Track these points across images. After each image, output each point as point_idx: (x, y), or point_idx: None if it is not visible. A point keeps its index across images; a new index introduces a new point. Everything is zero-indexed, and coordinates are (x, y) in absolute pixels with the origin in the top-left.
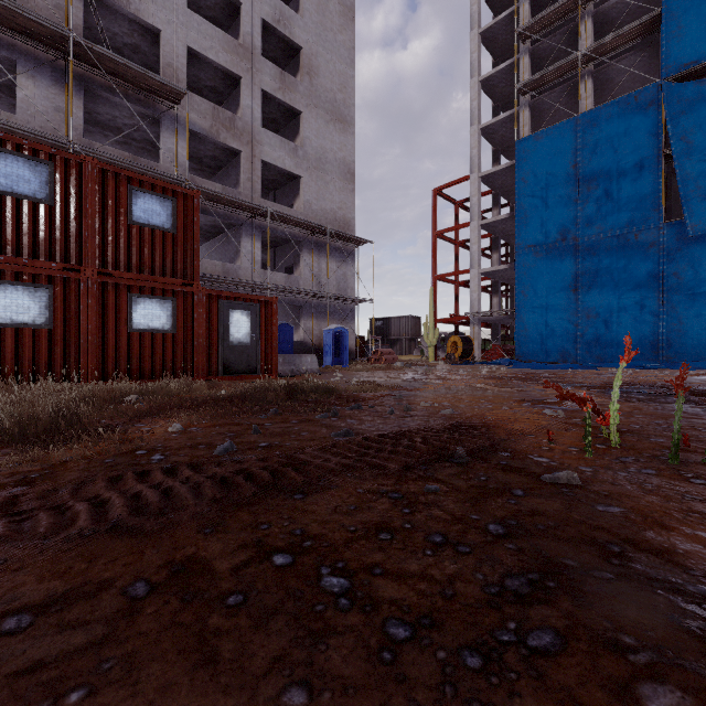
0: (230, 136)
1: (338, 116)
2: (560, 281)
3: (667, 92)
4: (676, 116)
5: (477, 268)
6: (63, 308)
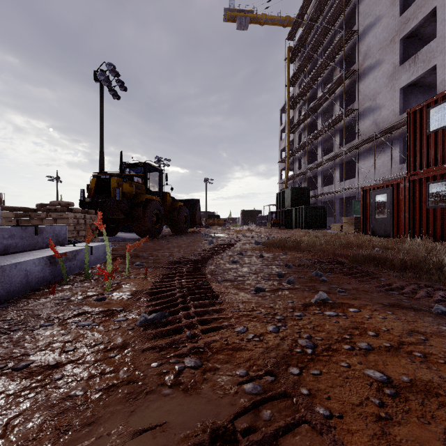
0: None
1: None
2: None
3: None
4: None
5: None
6: None
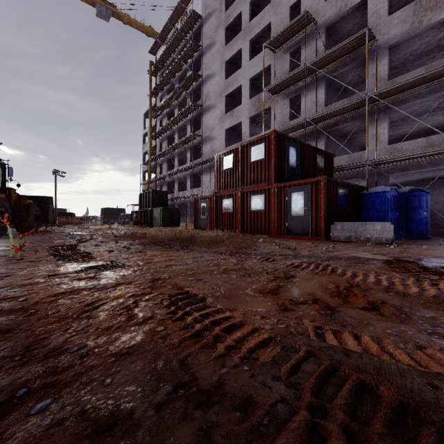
0: (435, 12)
1: None
2: None
3: None
4: None
5: None
6: (235, 204)
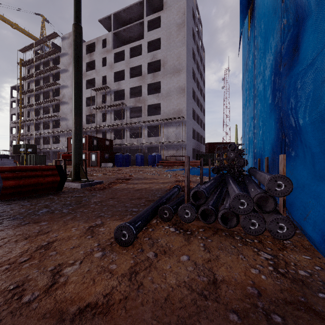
0: (139, 103)
1: (176, 71)
2: (243, 110)
3: None
4: None
5: None
6: None
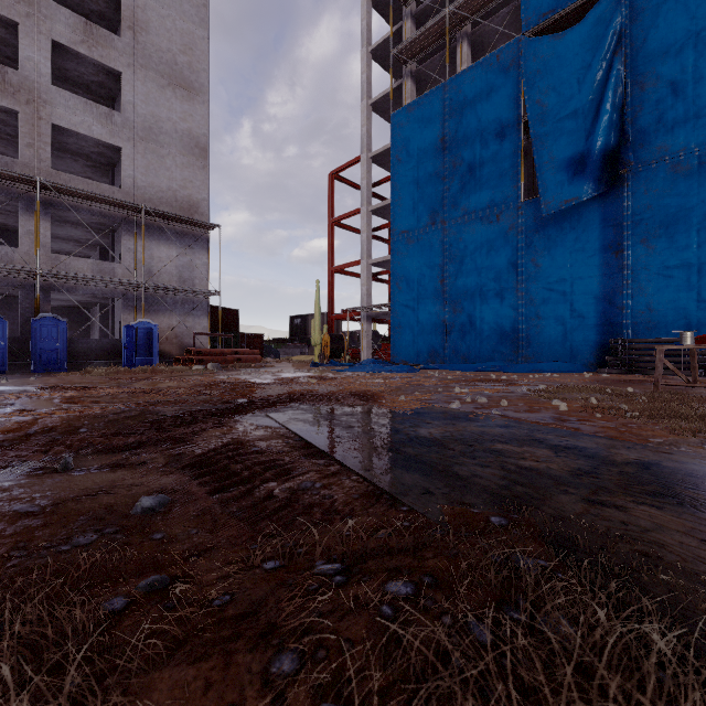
0: None
1: (179, 81)
2: (430, 271)
3: (525, 48)
4: (533, 75)
5: (366, 259)
6: None
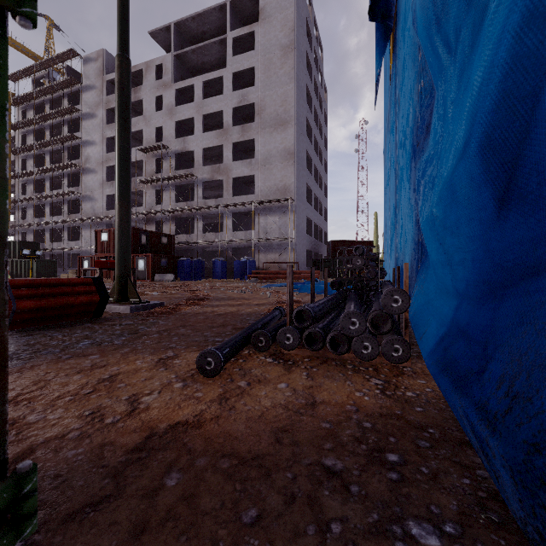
0: (218, 175)
1: (280, 123)
2: (385, 191)
3: None
4: None
5: None
6: None
